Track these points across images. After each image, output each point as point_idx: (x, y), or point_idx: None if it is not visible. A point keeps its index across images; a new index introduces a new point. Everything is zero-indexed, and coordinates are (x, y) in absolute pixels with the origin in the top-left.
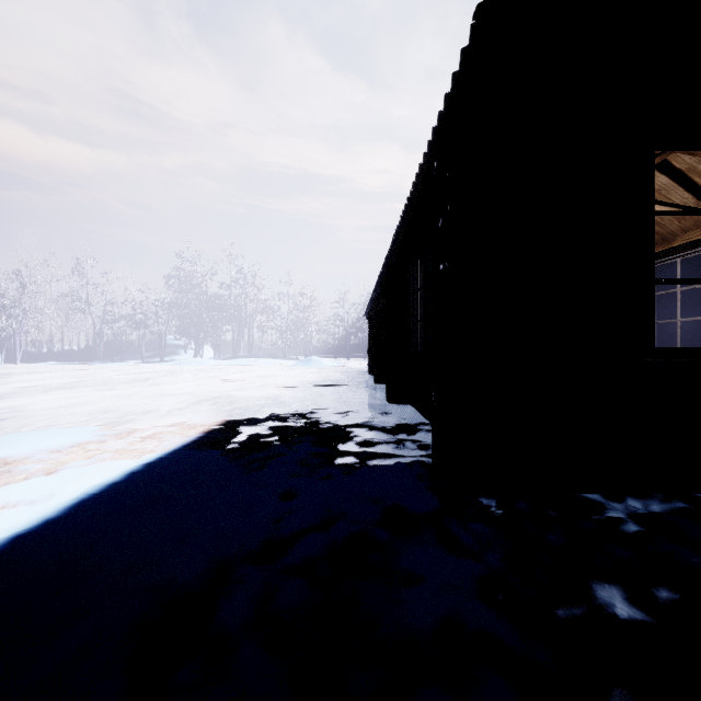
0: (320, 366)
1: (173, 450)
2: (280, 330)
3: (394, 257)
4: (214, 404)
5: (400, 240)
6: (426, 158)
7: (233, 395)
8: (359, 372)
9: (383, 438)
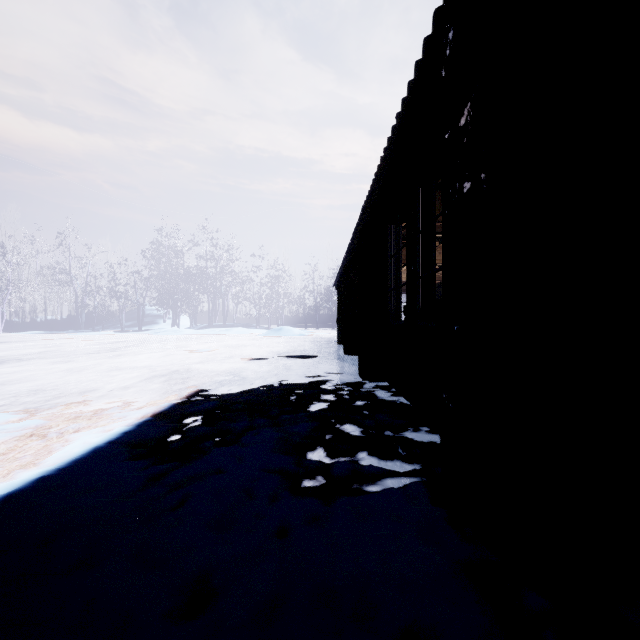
0: (290, 335)
1: (68, 464)
2: (254, 300)
3: (369, 216)
4: (167, 381)
5: (377, 193)
6: (427, 47)
7: (194, 369)
8: (329, 342)
9: (362, 436)
